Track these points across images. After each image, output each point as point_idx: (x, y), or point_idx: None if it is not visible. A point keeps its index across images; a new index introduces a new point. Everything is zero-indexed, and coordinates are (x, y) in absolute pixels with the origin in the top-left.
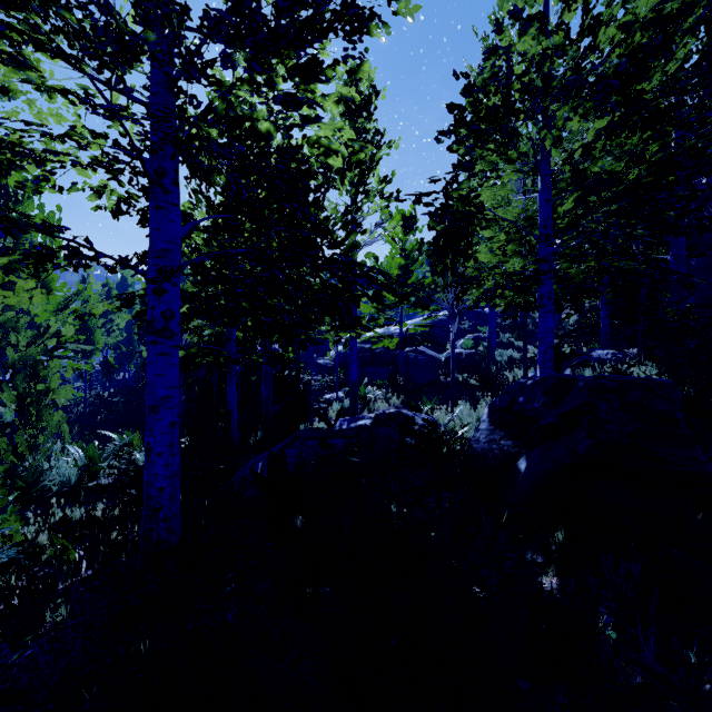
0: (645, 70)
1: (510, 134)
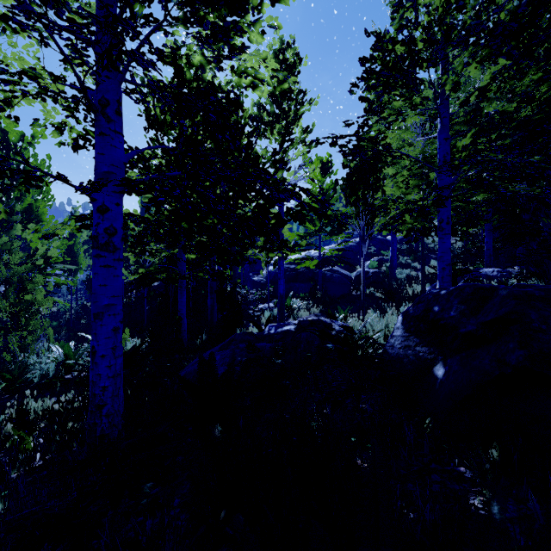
0: (539, 16)
1: (414, 80)
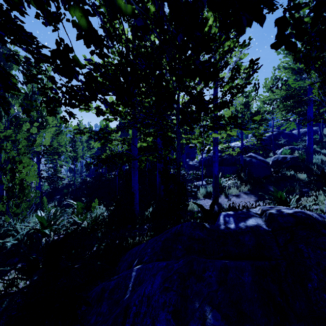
0: None
1: None
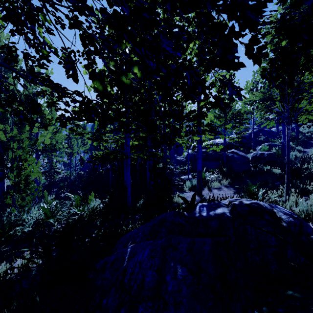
0: None
1: None
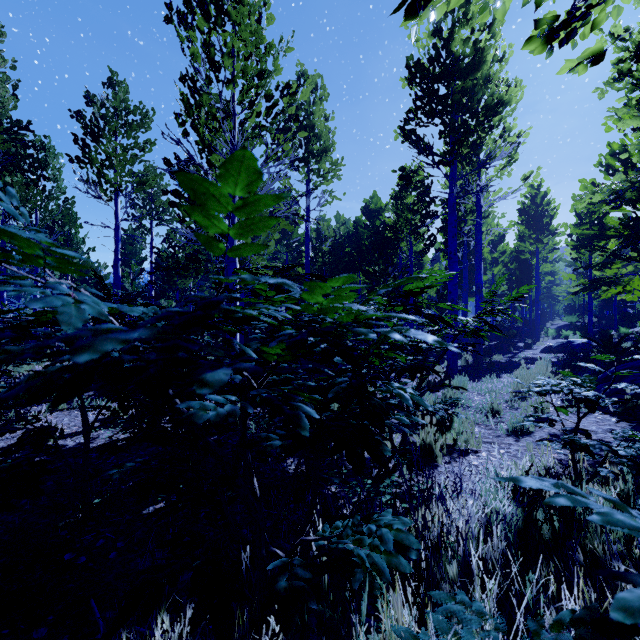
0: None
1: None
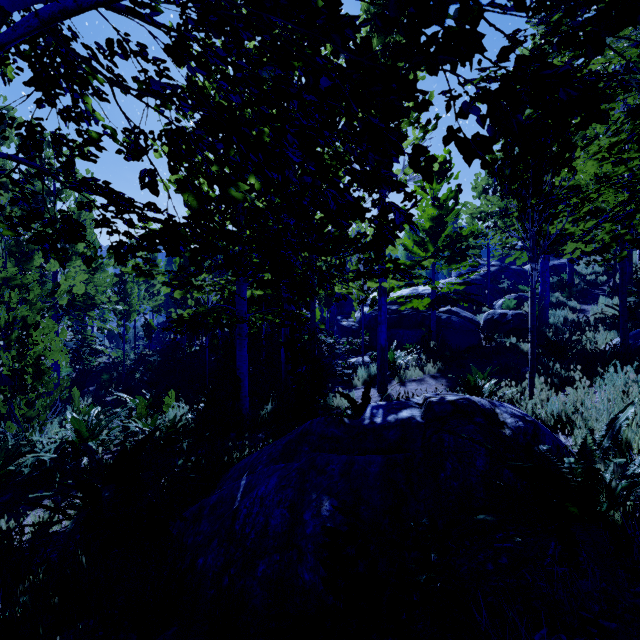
0: None
1: None
